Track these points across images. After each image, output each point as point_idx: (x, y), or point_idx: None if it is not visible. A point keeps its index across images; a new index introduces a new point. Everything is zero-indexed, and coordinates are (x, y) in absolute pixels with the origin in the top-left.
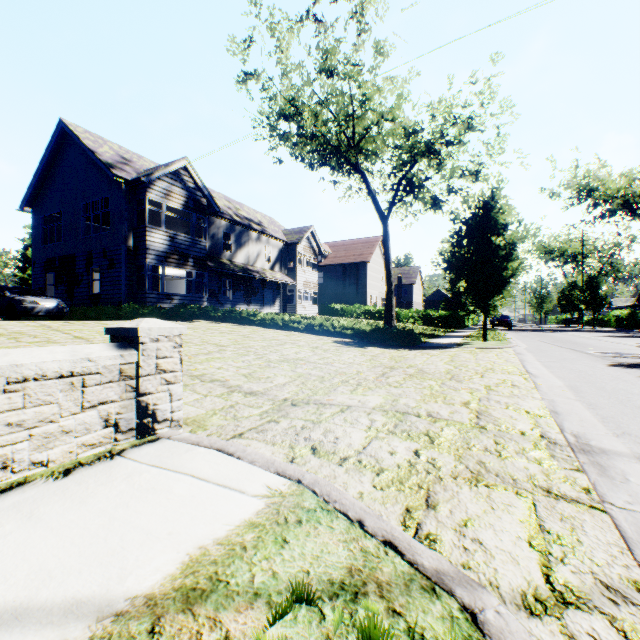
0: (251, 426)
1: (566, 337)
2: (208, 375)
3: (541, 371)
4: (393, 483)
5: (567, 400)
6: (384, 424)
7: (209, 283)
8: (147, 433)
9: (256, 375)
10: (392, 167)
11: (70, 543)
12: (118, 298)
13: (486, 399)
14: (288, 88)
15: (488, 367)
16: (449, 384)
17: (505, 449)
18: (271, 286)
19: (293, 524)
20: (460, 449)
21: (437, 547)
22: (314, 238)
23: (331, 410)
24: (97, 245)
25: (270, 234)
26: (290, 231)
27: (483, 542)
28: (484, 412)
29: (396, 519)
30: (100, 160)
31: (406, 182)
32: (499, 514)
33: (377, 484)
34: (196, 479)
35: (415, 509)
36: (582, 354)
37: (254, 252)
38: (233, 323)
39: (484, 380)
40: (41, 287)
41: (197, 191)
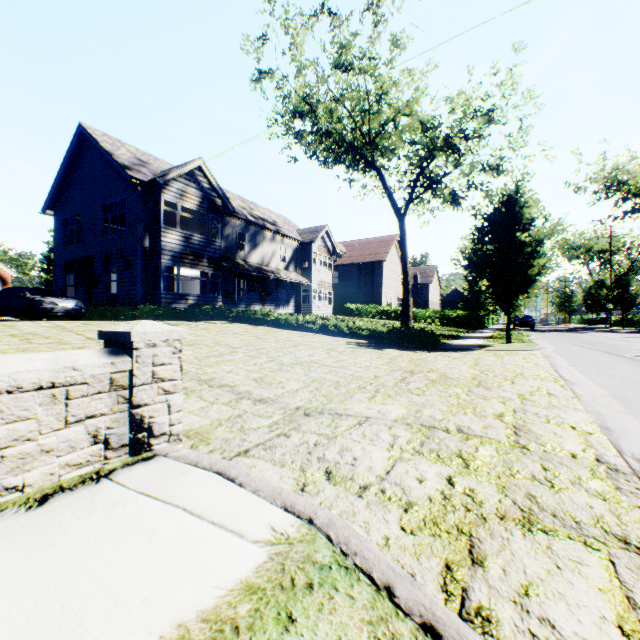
0: (258, 441)
1: (595, 338)
2: (217, 379)
3: (577, 377)
4: (425, 524)
5: (616, 413)
6: (408, 441)
7: (224, 283)
8: (142, 449)
9: (267, 380)
10: (409, 164)
11: (18, 610)
12: (134, 299)
13: (522, 411)
14: (302, 85)
15: (517, 372)
16: (477, 392)
17: (557, 477)
18: (285, 286)
19: (301, 590)
20: (502, 476)
21: (494, 631)
22: (329, 237)
23: (348, 422)
24: (114, 246)
25: (284, 234)
26: (305, 231)
27: (556, 624)
28: (522, 427)
29: (434, 581)
30: (117, 162)
31: (423, 178)
32: (569, 577)
33: (406, 525)
34: (188, 514)
35: (457, 565)
36: (618, 357)
37: (268, 252)
38: (247, 323)
39: (515, 387)
40: (62, 288)
41: (212, 191)
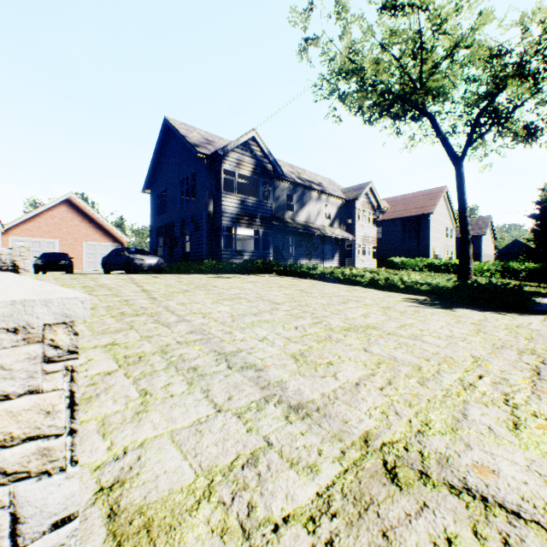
0: None
1: None
2: (242, 353)
3: None
4: None
5: None
6: None
7: (274, 240)
8: None
9: (310, 357)
10: (464, 105)
11: None
12: (201, 255)
13: None
14: (347, 42)
15: None
16: None
17: None
18: (330, 242)
19: None
20: None
21: None
22: (372, 193)
23: None
24: (187, 213)
25: (329, 193)
26: (348, 189)
27: None
28: None
29: None
30: (188, 142)
31: (488, 113)
32: None
33: None
34: None
35: None
36: None
37: (314, 211)
38: (293, 277)
39: None
40: (155, 249)
41: (263, 158)
